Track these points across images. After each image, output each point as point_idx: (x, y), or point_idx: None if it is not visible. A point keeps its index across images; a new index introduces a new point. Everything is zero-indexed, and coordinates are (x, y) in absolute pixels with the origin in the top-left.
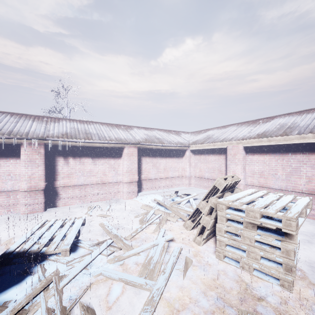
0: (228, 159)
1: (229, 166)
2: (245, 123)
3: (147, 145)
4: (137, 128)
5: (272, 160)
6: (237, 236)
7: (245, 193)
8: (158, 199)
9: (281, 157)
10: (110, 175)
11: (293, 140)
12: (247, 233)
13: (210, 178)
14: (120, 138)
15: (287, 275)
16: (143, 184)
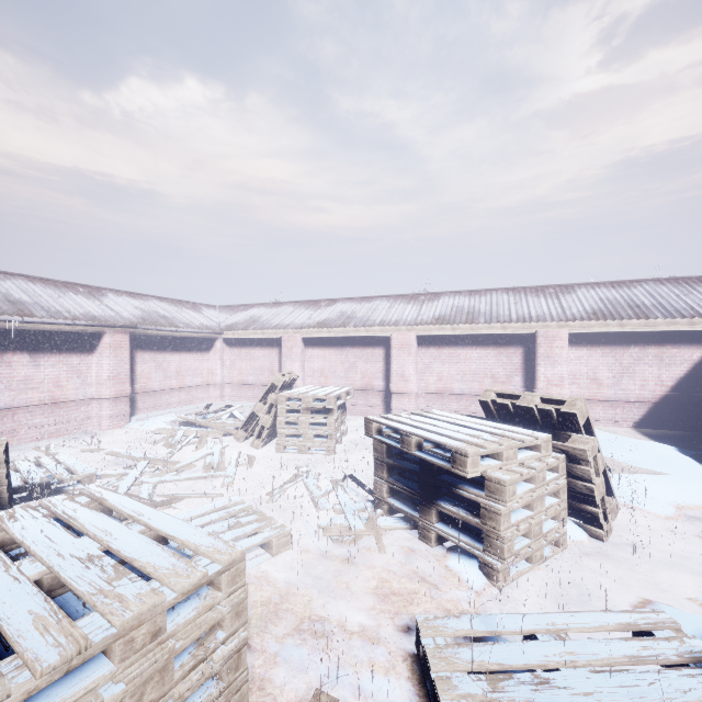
0: (283, 354)
1: (285, 364)
2: (305, 304)
3: (150, 330)
4: (113, 293)
5: (333, 355)
6: (296, 425)
7: (303, 388)
8: (185, 416)
9: (341, 351)
10: (71, 387)
11: (350, 332)
12: (303, 417)
13: (258, 383)
14: (93, 315)
15: (330, 443)
16: (139, 402)
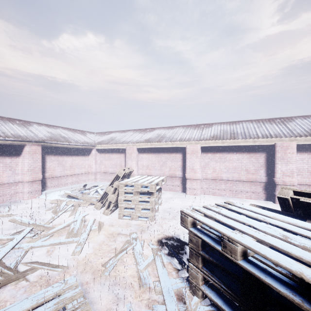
0: (126, 157)
1: (127, 162)
2: (139, 130)
3: (53, 143)
4: (37, 124)
5: (153, 157)
6: (130, 202)
7: (135, 177)
8: (69, 192)
9: (157, 155)
10: (5, 176)
11: (163, 145)
12: (135, 197)
13: (114, 172)
14: (19, 135)
15: (152, 213)
16: (48, 183)
